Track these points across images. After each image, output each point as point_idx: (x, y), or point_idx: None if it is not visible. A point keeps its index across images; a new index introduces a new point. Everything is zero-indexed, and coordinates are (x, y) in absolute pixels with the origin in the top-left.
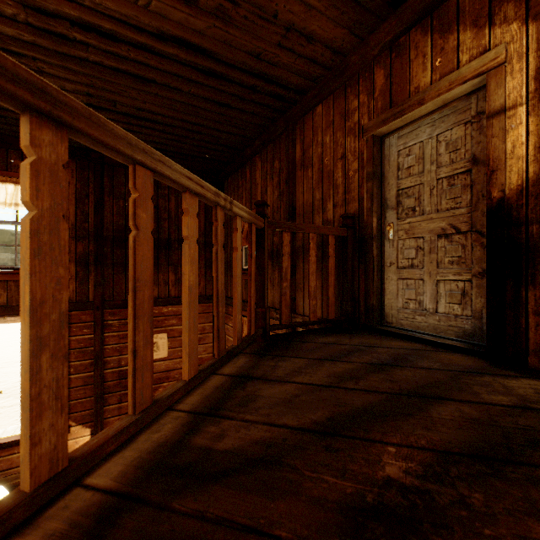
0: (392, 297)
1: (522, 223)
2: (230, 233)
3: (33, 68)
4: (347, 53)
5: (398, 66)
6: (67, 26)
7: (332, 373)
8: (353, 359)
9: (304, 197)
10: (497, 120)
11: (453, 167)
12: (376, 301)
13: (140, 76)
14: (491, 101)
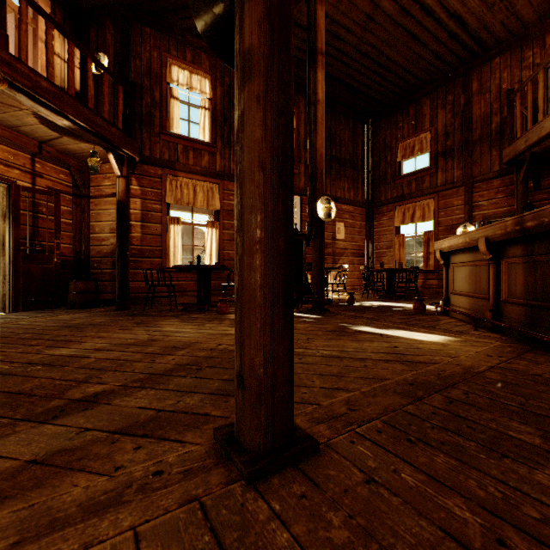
0: None
1: None
2: (384, 157)
3: (367, 29)
4: (528, 28)
5: None
6: (416, 8)
7: None
8: None
9: (481, 111)
10: None
11: None
12: None
13: (415, 36)
14: None
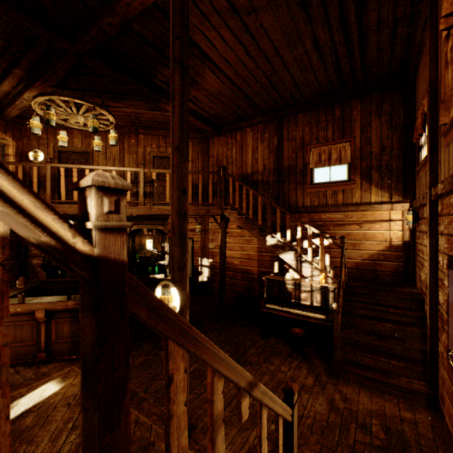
0: None
1: None
2: None
3: None
4: None
5: None
6: None
7: None
8: None
9: None
10: (8, 156)
11: None
12: None
13: None
14: (6, 151)
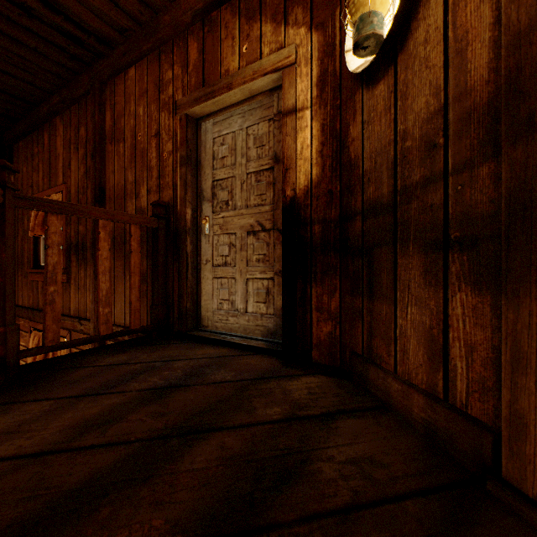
0: (208, 298)
1: (308, 222)
2: (22, 217)
3: None
4: (158, 10)
5: (211, 42)
6: None
7: (76, 421)
8: (130, 387)
9: (115, 178)
10: (290, 119)
11: (260, 163)
12: (191, 303)
13: None
14: (286, 99)
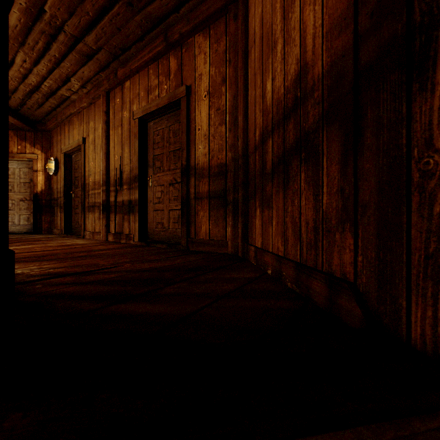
0: None
1: (42, 200)
2: None
3: None
4: None
5: None
6: None
7: None
8: None
9: None
10: (36, 173)
11: (25, 180)
12: None
13: None
14: (35, 167)
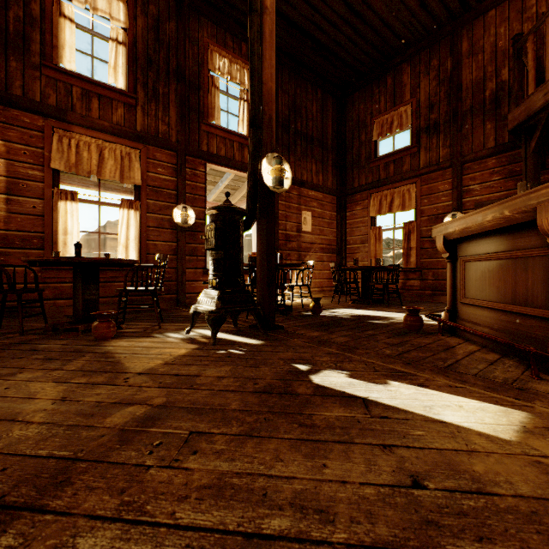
0: None
1: None
2: (358, 136)
3: None
4: None
5: None
6: None
7: None
8: None
9: (472, 75)
10: None
11: None
12: None
13: None
14: None
